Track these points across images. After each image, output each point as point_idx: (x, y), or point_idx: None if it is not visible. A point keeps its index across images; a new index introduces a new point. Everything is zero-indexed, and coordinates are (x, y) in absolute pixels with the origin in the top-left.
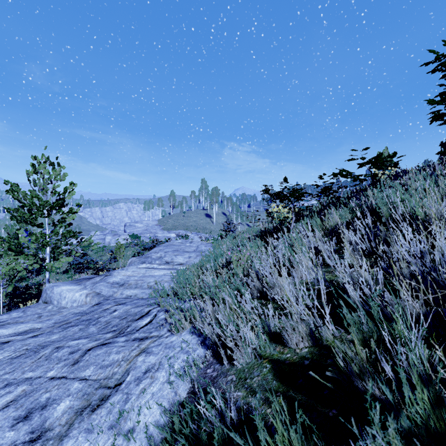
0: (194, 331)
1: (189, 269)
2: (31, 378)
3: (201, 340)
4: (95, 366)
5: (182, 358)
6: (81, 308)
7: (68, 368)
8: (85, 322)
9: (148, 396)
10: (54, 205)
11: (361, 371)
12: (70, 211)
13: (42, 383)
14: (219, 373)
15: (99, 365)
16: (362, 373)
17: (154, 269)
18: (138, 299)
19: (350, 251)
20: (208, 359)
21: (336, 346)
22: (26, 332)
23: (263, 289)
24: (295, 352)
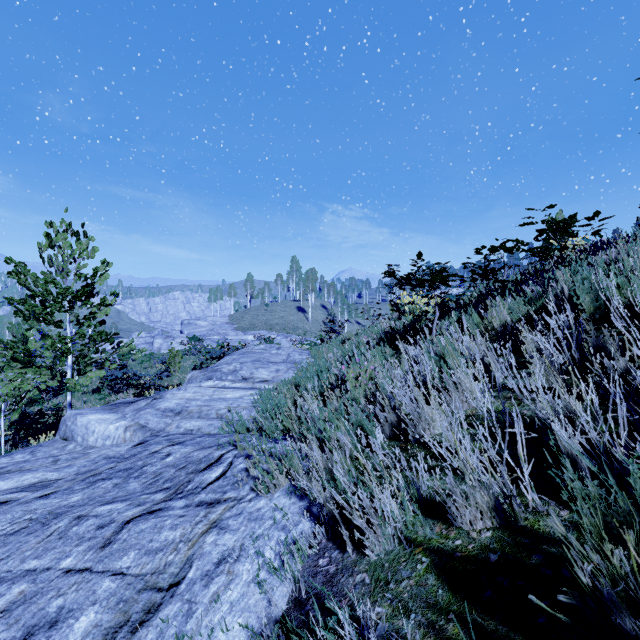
0: (294, 491)
1: (279, 389)
2: (34, 569)
3: (304, 506)
4: (137, 551)
5: (279, 541)
6: (118, 448)
7: (94, 553)
8: (122, 473)
9: (225, 608)
10: (78, 295)
11: (613, 590)
12: (102, 303)
13: (52, 580)
14: (339, 568)
15: (143, 549)
16: (615, 594)
17: (226, 389)
18: (203, 435)
19: (541, 365)
20: (318, 541)
21: (543, 530)
22: (34, 486)
23: (400, 424)
24: (469, 538)
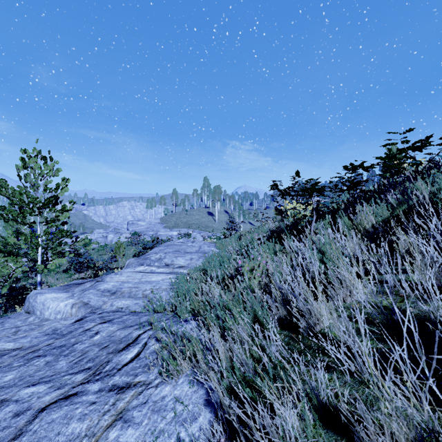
0: (196, 378)
1: (191, 275)
2: None
3: (205, 395)
4: None
5: None
6: (65, 321)
7: None
8: (56, 350)
9: None
10: (44, 203)
11: None
12: (63, 209)
13: None
14: None
15: None
16: None
17: (151, 273)
18: (129, 313)
19: (422, 265)
20: (216, 439)
21: None
22: None
23: (290, 314)
24: None
